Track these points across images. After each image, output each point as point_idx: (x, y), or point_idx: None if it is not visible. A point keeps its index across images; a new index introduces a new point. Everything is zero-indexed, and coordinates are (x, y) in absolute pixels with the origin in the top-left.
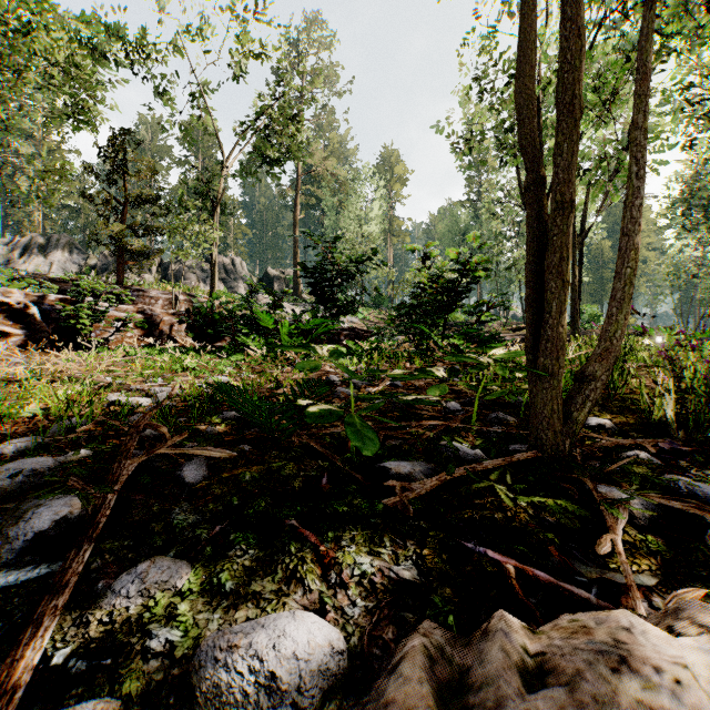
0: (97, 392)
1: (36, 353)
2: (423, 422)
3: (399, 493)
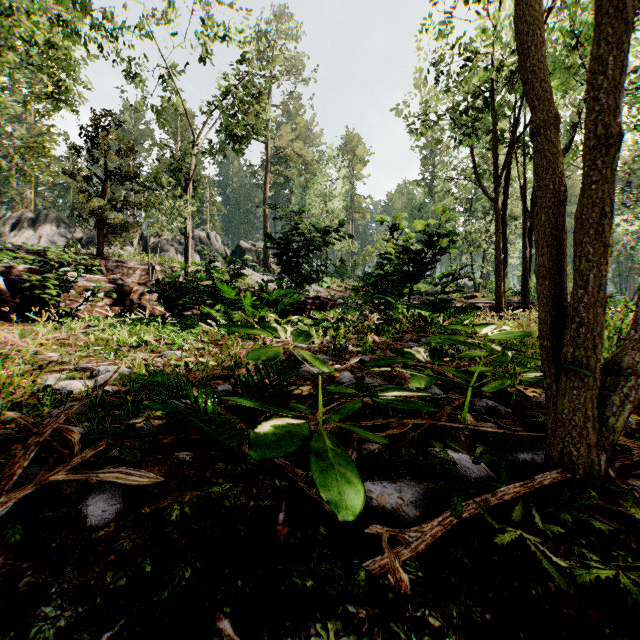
0: (21, 377)
1: (0, 323)
2: (405, 419)
3: (388, 548)
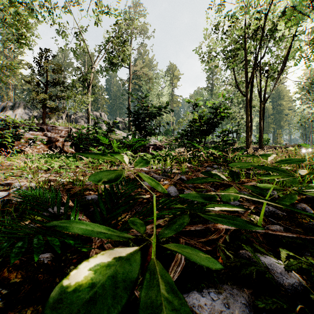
0: None
1: None
2: (218, 225)
3: None
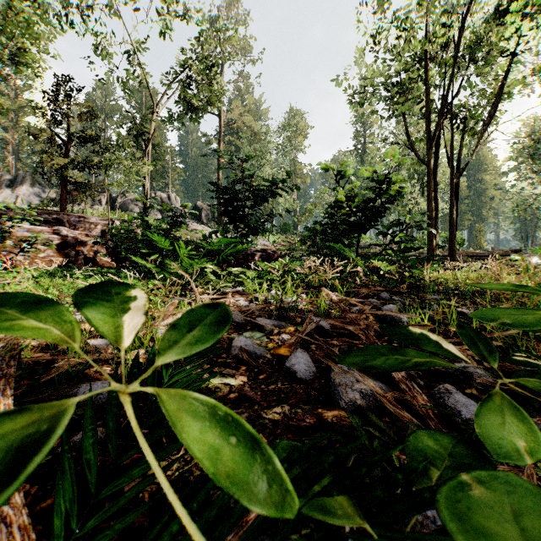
0: None
1: None
2: None
3: None
